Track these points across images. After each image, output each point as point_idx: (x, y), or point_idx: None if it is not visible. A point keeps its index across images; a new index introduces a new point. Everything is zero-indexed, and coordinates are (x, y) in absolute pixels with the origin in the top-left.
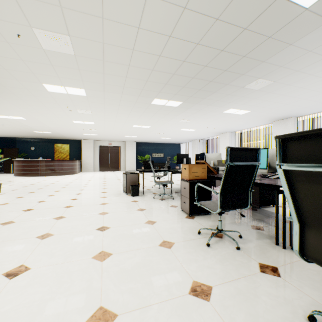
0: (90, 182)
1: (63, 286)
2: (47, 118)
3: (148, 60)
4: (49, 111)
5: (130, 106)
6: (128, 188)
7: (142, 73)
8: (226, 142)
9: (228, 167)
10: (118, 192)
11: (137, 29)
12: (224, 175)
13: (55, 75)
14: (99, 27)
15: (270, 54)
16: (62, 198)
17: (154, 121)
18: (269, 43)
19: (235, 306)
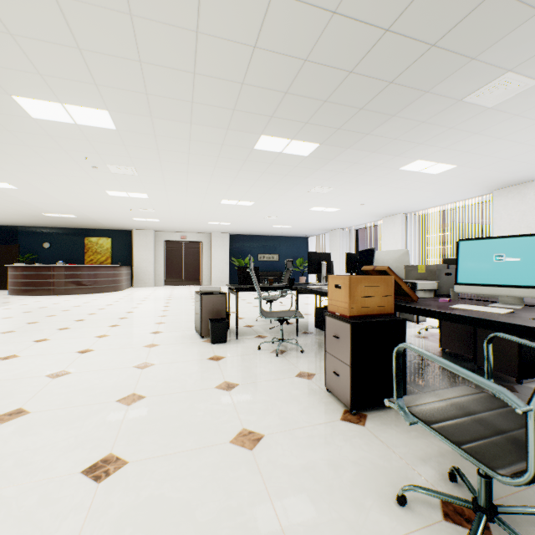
0: (138, 308)
1: None
2: (55, 185)
3: (243, 11)
4: (53, 170)
5: (211, 155)
6: (205, 325)
7: (231, 59)
8: (394, 232)
9: None
10: (185, 332)
11: None
12: None
13: (30, 69)
14: None
15: None
16: (60, 348)
17: (261, 191)
18: None
19: None
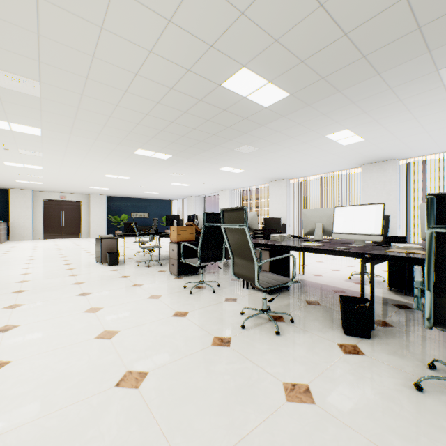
0: (36, 254)
1: (65, 328)
2: None
3: (134, 116)
4: None
5: (104, 153)
6: (104, 256)
7: (126, 125)
8: (226, 200)
9: (204, 228)
10: (89, 263)
11: (124, 92)
12: (202, 234)
13: (0, 110)
14: (81, 83)
15: (250, 129)
16: (4, 274)
17: (137, 172)
18: (246, 122)
19: (202, 316)
